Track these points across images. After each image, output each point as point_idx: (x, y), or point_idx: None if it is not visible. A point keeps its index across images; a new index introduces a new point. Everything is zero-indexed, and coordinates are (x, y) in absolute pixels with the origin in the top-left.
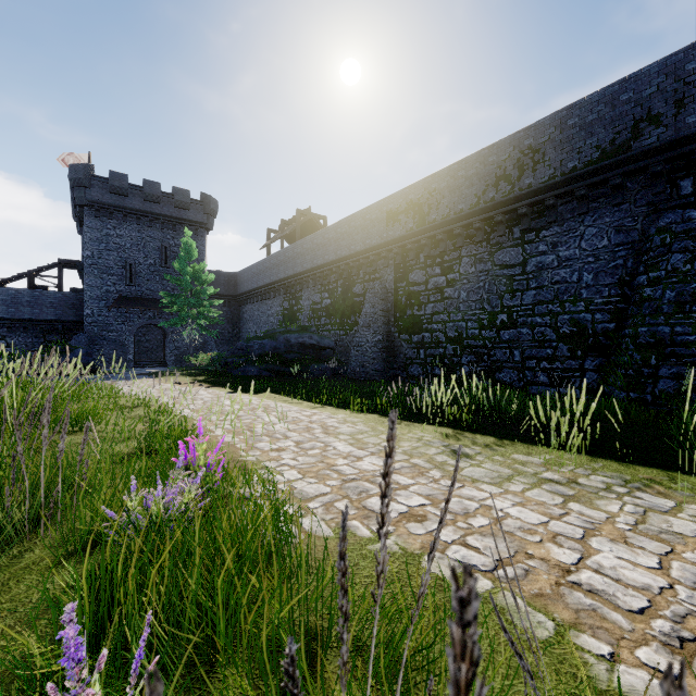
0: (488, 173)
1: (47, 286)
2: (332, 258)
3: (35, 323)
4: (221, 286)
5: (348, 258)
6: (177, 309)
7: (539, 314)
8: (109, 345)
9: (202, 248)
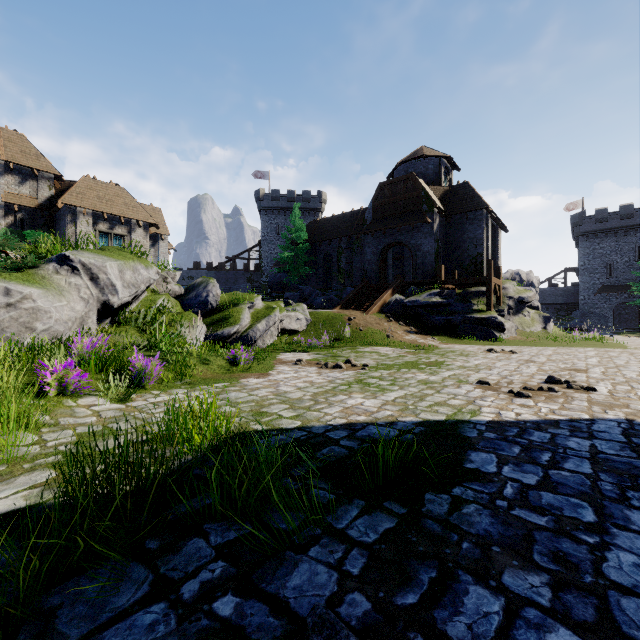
0: None
1: (557, 284)
2: None
3: (552, 305)
4: None
5: None
6: None
7: None
8: (594, 317)
9: None
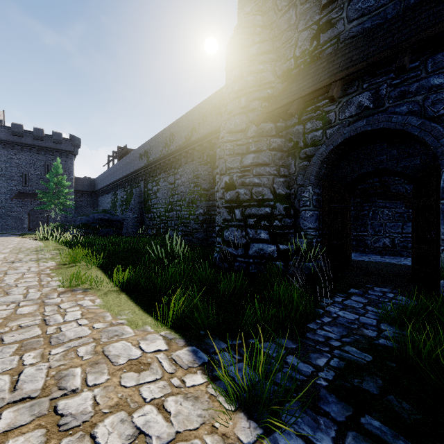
0: (163, 141)
1: None
2: (124, 174)
3: None
4: (85, 186)
5: (129, 175)
6: (46, 200)
7: (178, 205)
8: (12, 219)
9: (71, 165)
